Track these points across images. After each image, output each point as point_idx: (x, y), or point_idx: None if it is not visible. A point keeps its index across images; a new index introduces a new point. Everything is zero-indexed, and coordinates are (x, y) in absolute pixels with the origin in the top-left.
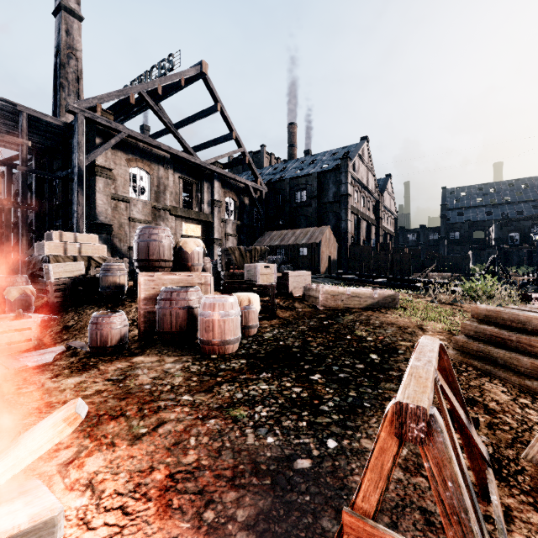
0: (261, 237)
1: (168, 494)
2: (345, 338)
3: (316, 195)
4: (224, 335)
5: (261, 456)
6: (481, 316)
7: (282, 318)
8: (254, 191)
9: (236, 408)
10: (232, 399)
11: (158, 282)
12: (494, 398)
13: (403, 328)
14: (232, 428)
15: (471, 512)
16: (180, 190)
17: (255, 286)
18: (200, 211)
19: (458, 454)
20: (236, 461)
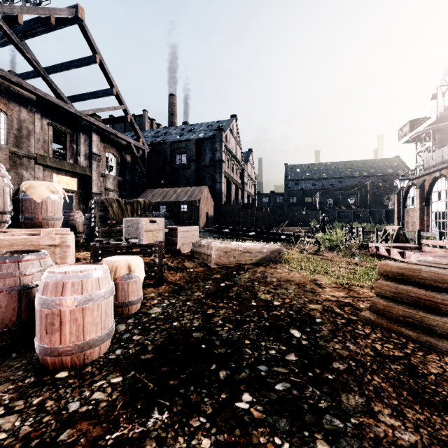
0: (144, 194)
1: None
2: (251, 305)
3: (195, 159)
4: (84, 334)
5: None
6: (392, 274)
7: (172, 282)
8: (136, 149)
9: None
10: None
11: None
12: None
13: (302, 285)
14: None
15: None
16: (50, 138)
17: (138, 245)
18: (75, 163)
19: None
20: None
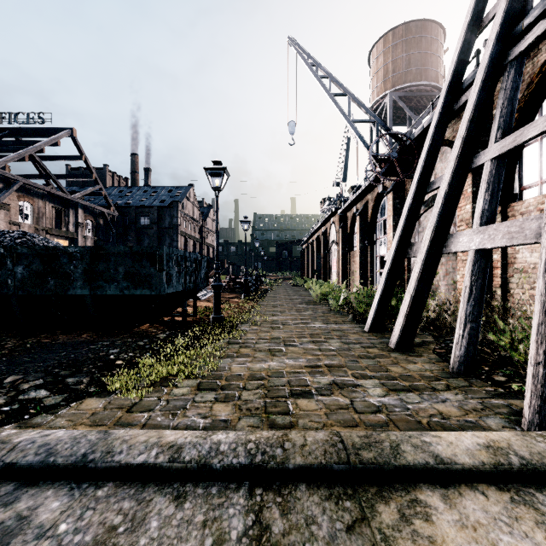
0: None
1: None
2: None
3: (157, 222)
4: None
5: None
6: None
7: None
8: (107, 214)
9: None
10: None
11: None
12: None
13: None
14: None
15: None
16: (53, 216)
17: None
18: (67, 230)
19: None
20: None
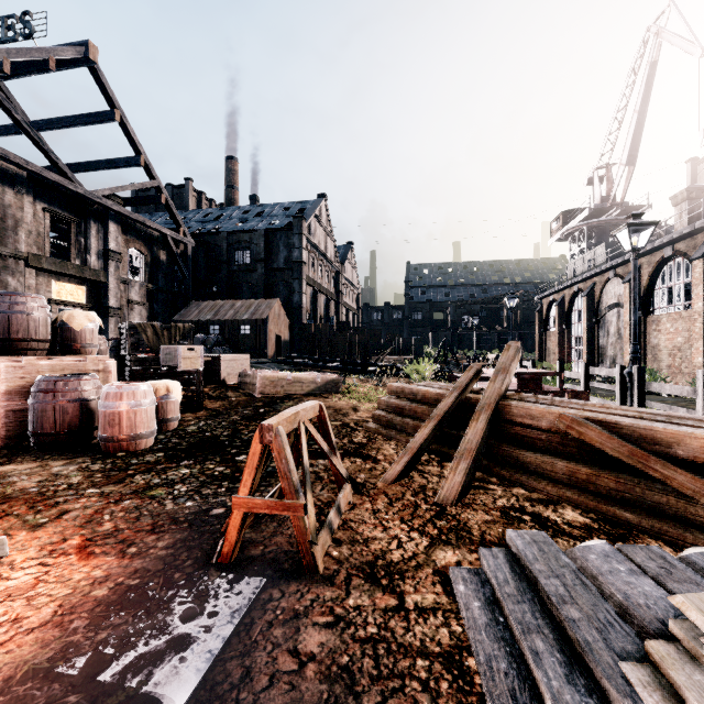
0: (186, 308)
1: (89, 548)
2: None
3: (263, 258)
4: (136, 429)
5: (180, 513)
6: (393, 393)
7: (211, 409)
8: (175, 243)
9: (154, 489)
10: (148, 484)
11: (30, 370)
12: (384, 453)
13: (339, 410)
14: (150, 503)
15: (293, 472)
16: (46, 229)
17: (176, 372)
18: (84, 265)
19: (303, 457)
20: (156, 520)
